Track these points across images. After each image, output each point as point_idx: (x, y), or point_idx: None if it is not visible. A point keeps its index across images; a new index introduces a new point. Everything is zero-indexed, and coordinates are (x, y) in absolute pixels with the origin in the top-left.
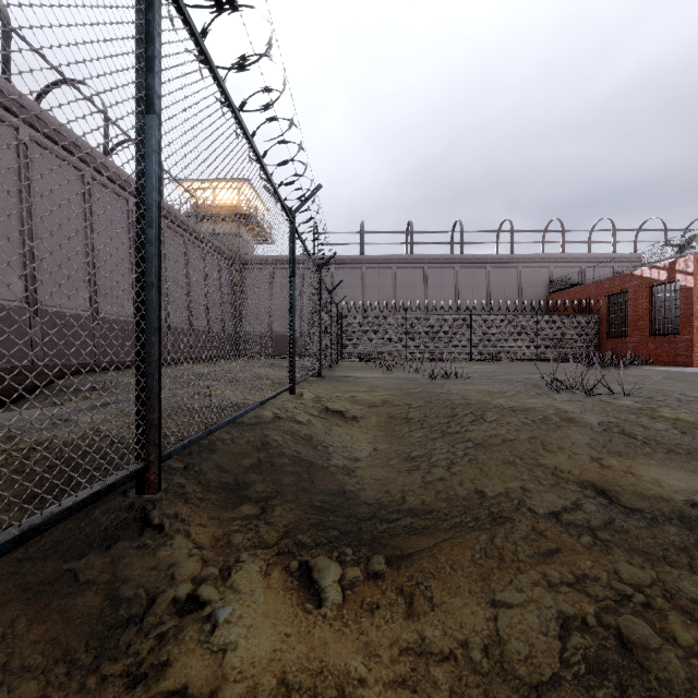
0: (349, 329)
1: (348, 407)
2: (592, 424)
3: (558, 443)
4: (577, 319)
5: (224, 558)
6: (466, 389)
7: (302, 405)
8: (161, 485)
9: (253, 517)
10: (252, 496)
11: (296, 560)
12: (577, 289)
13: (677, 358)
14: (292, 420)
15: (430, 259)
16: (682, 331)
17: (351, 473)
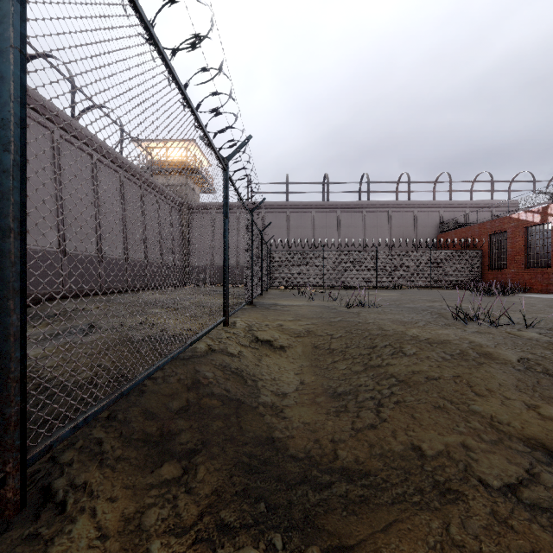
0: (276, 262)
1: (276, 337)
2: (512, 362)
3: (486, 384)
4: (464, 253)
5: None
6: (380, 319)
7: (234, 335)
8: (76, 443)
9: (173, 483)
10: (175, 452)
11: None
12: (463, 229)
13: (549, 286)
14: (224, 353)
15: (342, 204)
16: None
17: (280, 415)
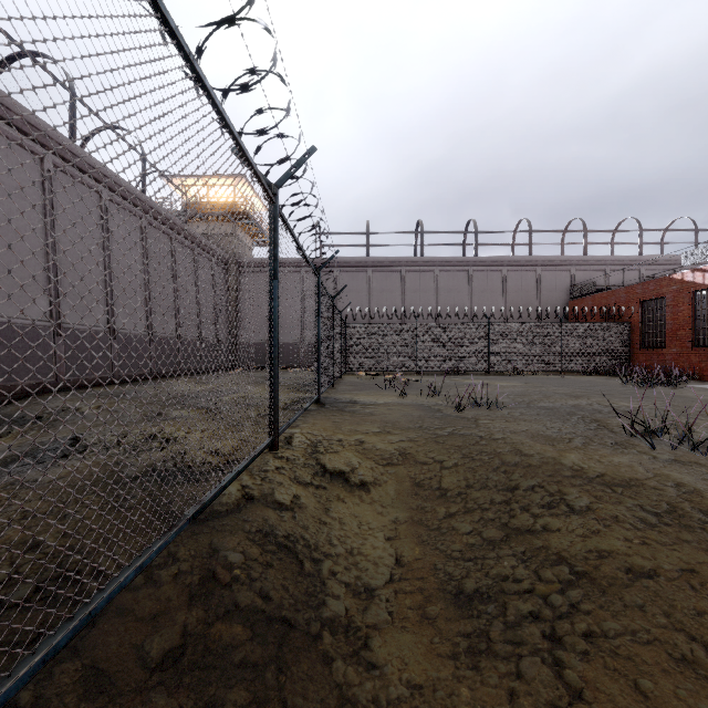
0: (354, 339)
1: (354, 464)
2: None
3: None
4: (606, 327)
5: None
6: (512, 432)
7: (288, 464)
8: None
9: None
10: None
11: None
12: (604, 294)
13: None
14: (268, 503)
15: (441, 261)
16: None
17: (362, 658)
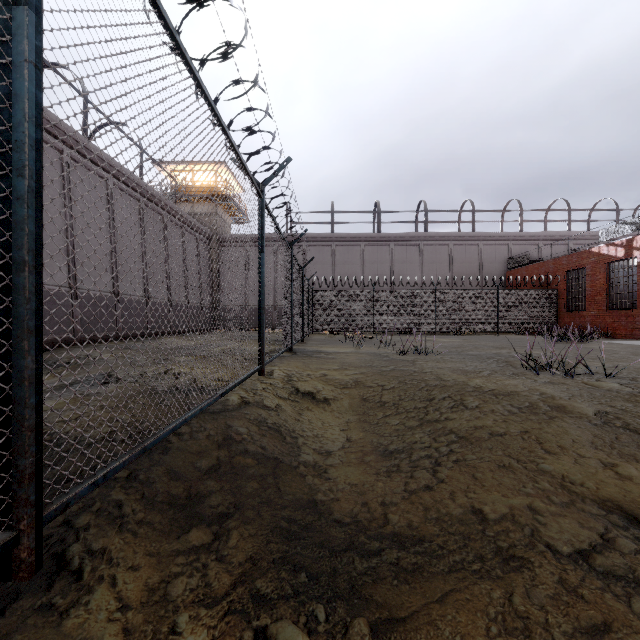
0: (320, 303)
1: (319, 388)
2: (588, 415)
3: (557, 441)
4: (536, 293)
5: (153, 628)
6: (439, 368)
7: (271, 386)
8: (93, 506)
9: (202, 550)
10: (204, 515)
11: (250, 628)
12: (535, 265)
13: (635, 331)
14: (260, 406)
15: (396, 236)
16: (639, 305)
17: (323, 475)
